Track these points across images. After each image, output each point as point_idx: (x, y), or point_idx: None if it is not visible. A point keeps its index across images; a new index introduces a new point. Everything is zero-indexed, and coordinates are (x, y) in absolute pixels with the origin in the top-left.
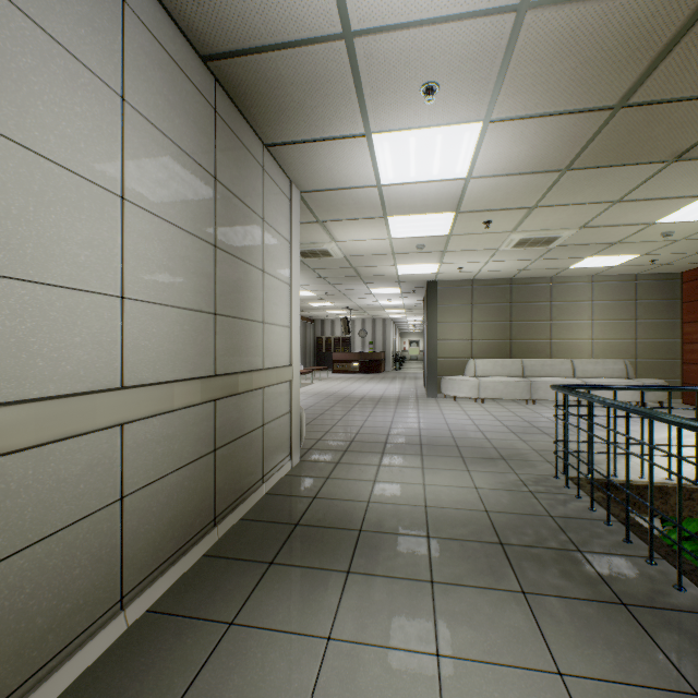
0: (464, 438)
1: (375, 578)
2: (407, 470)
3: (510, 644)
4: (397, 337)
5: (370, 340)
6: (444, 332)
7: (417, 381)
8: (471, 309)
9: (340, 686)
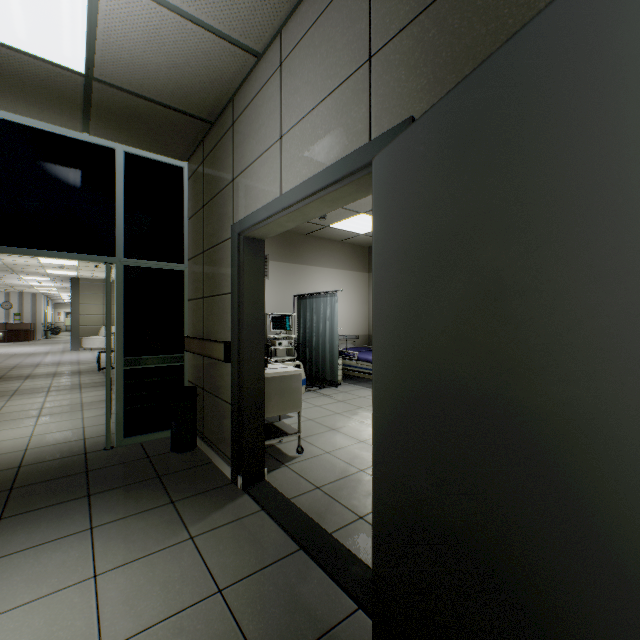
0: (85, 360)
1: (36, 378)
2: (50, 368)
3: (72, 377)
4: (50, 309)
5: (17, 312)
6: (85, 310)
7: (68, 344)
8: (104, 297)
9: (29, 383)
